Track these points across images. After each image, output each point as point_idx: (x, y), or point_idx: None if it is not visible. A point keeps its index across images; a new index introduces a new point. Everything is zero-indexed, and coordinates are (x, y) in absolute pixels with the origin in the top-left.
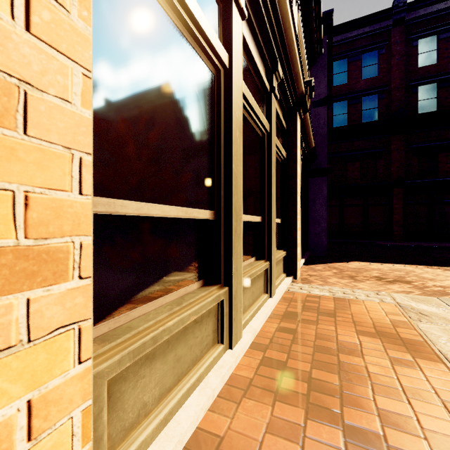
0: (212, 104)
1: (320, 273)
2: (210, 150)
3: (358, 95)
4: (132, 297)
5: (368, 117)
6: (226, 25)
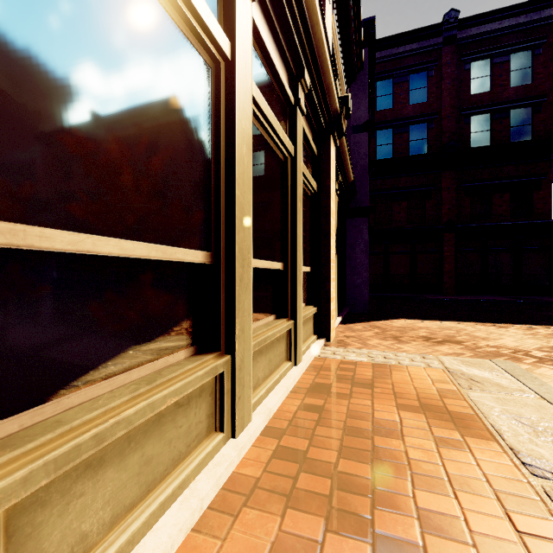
0: (208, 107)
1: (360, 333)
2: (205, 170)
3: (405, 123)
4: (69, 376)
5: (416, 149)
6: (227, 3)
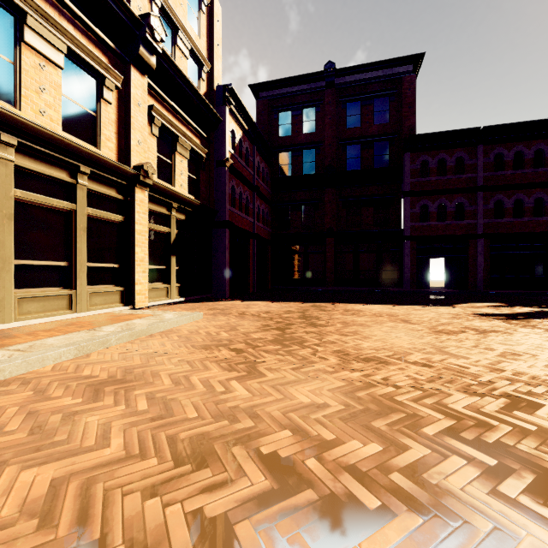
0: None
1: (180, 307)
2: None
3: (299, 149)
4: None
5: (308, 169)
6: None
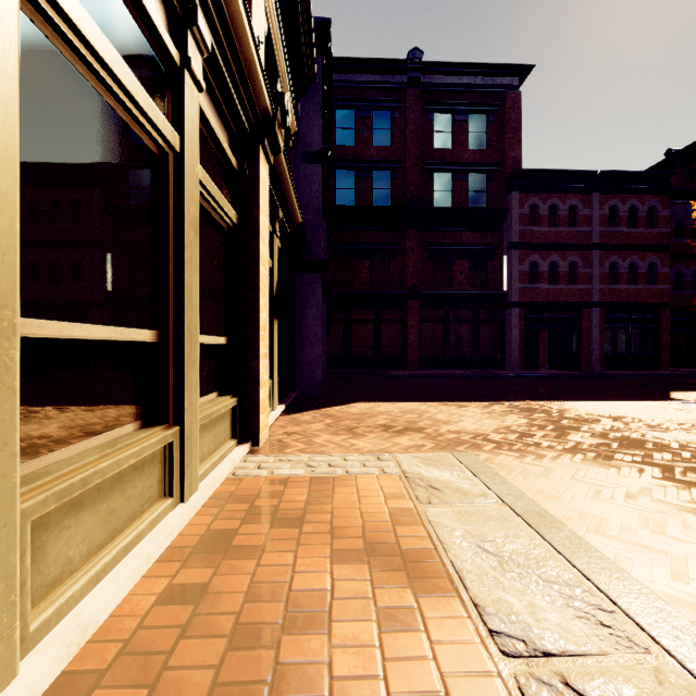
0: None
1: (306, 427)
2: None
3: (369, 167)
4: None
5: (380, 199)
6: None
